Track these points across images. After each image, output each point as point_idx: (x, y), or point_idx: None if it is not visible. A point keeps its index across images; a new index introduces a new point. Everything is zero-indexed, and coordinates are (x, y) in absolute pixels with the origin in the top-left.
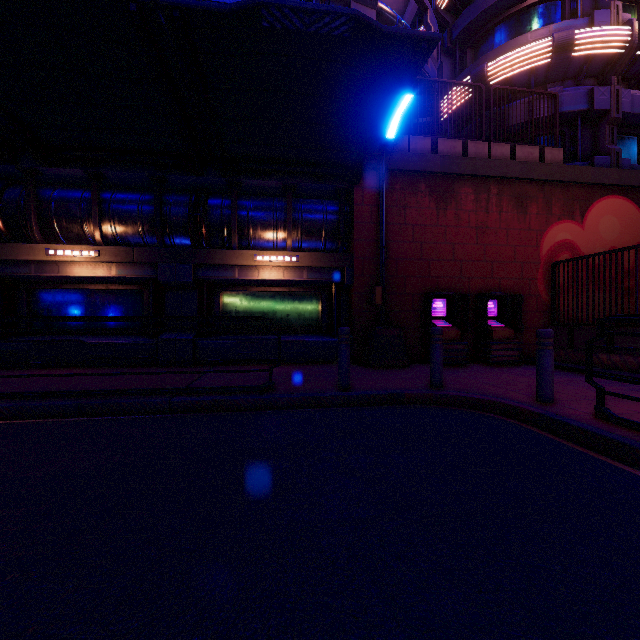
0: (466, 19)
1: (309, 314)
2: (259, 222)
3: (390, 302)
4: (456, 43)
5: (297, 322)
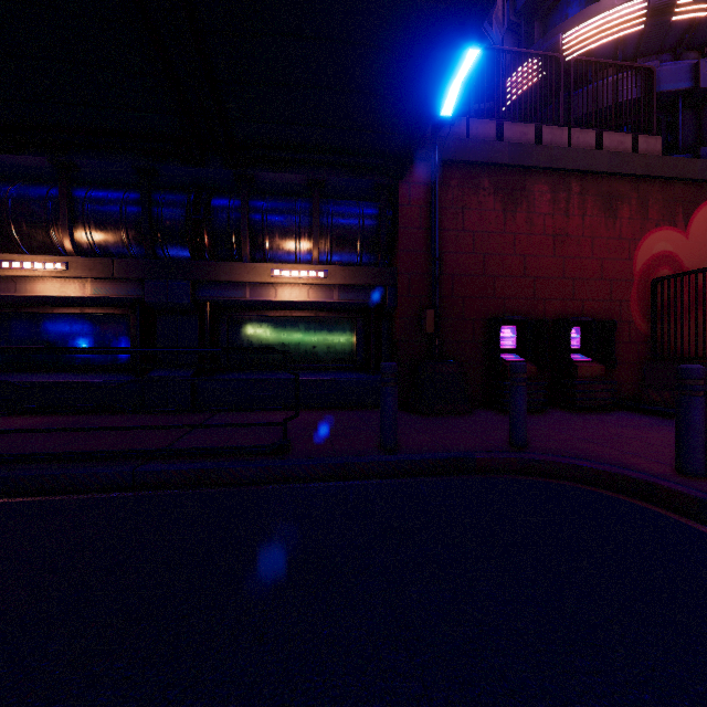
0: None
1: (341, 345)
2: (277, 228)
3: (444, 330)
4: (521, 15)
5: (326, 355)
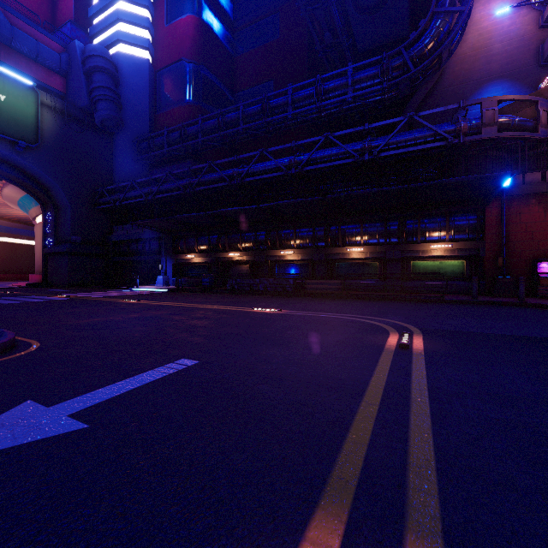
0: None
1: (458, 271)
2: (431, 230)
3: (509, 264)
4: None
5: (451, 275)
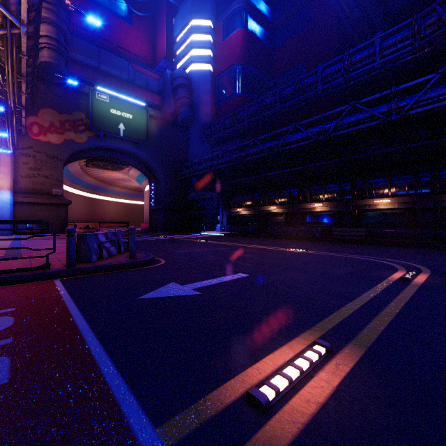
0: None
1: None
2: None
3: None
4: None
5: None
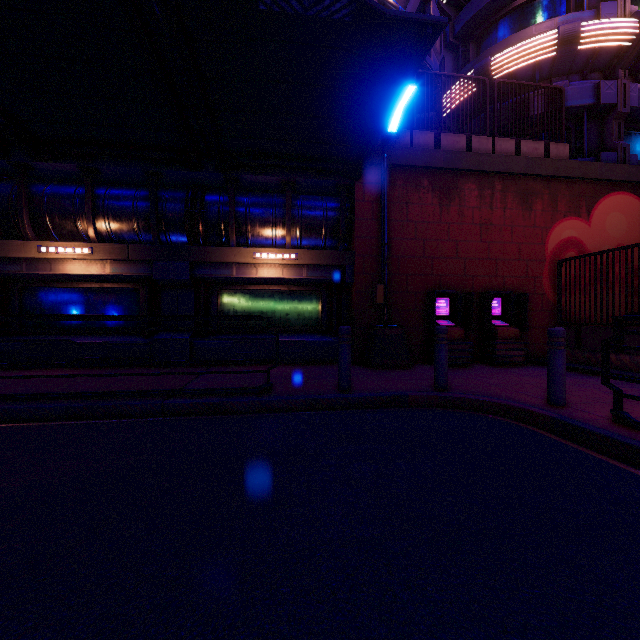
0: (469, 13)
1: (309, 313)
2: (257, 219)
3: (392, 301)
4: (458, 37)
5: (296, 321)
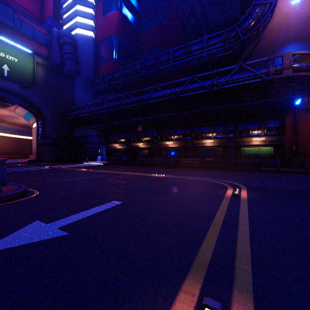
0: None
1: (269, 153)
2: (253, 129)
3: (299, 149)
4: None
5: (264, 155)
